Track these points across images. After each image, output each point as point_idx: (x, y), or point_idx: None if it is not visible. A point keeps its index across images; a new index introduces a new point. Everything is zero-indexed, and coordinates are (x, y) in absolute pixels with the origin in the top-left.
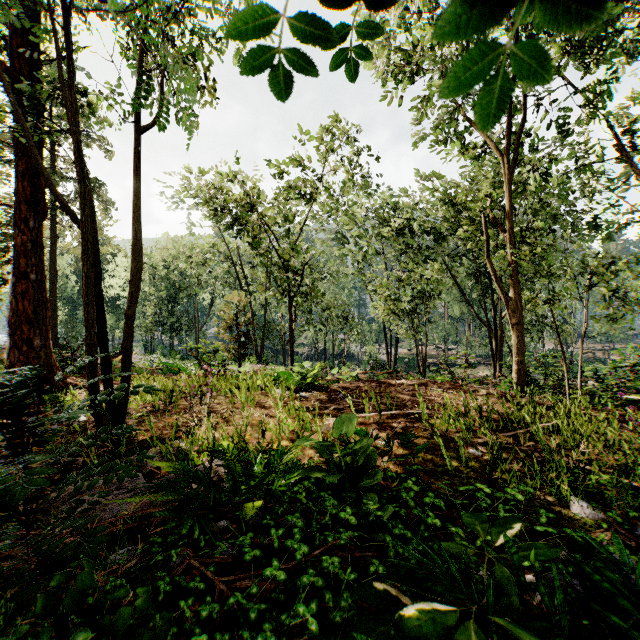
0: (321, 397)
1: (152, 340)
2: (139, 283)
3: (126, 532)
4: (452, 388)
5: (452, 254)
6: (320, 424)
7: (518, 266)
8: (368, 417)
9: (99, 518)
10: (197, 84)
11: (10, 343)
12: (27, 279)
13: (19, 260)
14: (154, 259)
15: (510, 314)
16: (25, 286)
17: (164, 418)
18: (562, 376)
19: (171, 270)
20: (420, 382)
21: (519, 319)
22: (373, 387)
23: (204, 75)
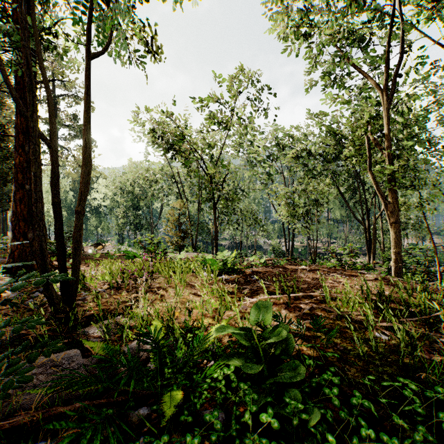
0: (239, 279)
1: (122, 235)
2: (87, 184)
3: (47, 419)
4: (344, 273)
5: (336, 172)
6: (238, 303)
7: (396, 176)
8: (278, 298)
9: (21, 404)
10: (145, 42)
11: (12, 236)
12: (23, 189)
13: (17, 175)
14: (123, 179)
15: (389, 215)
16: (22, 194)
17: (115, 294)
18: (428, 264)
19: (135, 187)
20: (317, 268)
21: (396, 219)
22: (280, 272)
23: (151, 37)
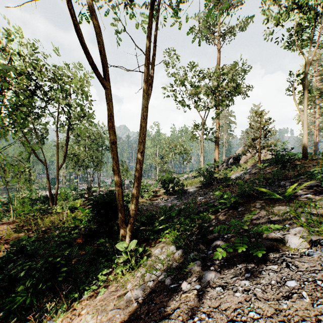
0: None
1: None
2: None
3: None
4: None
5: None
6: None
7: None
8: None
9: None
10: None
11: None
12: None
13: None
14: None
15: None
16: None
17: None
18: None
19: None
20: None
21: None
22: None
23: None
